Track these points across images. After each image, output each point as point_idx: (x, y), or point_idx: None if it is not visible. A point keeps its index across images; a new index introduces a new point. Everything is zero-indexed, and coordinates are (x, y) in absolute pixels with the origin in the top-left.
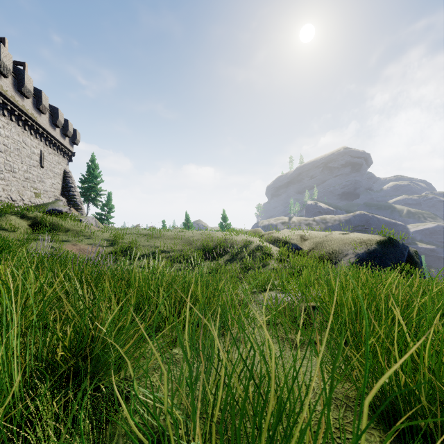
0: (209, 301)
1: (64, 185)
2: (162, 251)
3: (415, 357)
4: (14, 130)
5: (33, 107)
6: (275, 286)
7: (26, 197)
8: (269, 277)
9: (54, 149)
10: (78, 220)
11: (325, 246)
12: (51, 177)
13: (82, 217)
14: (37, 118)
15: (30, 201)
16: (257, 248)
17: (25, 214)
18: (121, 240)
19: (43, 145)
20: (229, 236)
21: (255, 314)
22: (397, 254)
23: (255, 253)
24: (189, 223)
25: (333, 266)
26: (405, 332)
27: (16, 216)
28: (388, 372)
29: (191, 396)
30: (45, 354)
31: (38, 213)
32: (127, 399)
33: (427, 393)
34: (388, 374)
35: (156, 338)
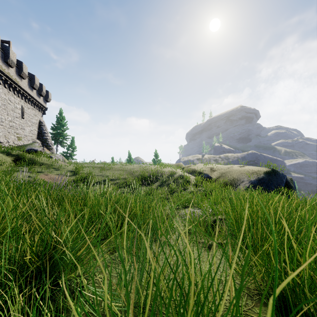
0: (144, 215)
1: (39, 131)
2: (111, 179)
3: (299, 258)
4: (2, 90)
5: (16, 74)
6: (193, 204)
7: (11, 140)
8: (188, 198)
9: (32, 105)
10: (49, 157)
11: (227, 175)
12: (30, 125)
13: (53, 155)
14: (19, 82)
15: (13, 143)
16: (179, 176)
17: (9, 152)
18: (81, 171)
19: (23, 102)
20: (160, 168)
21: (178, 228)
22: (278, 180)
23: (178, 180)
24: (130, 159)
25: (233, 189)
26: (291, 239)
27: (3, 153)
28: (289, 277)
29: (127, 295)
30: (16, 258)
31: (19, 151)
32: (80, 292)
33: (308, 285)
34: (289, 278)
35: (103, 244)
